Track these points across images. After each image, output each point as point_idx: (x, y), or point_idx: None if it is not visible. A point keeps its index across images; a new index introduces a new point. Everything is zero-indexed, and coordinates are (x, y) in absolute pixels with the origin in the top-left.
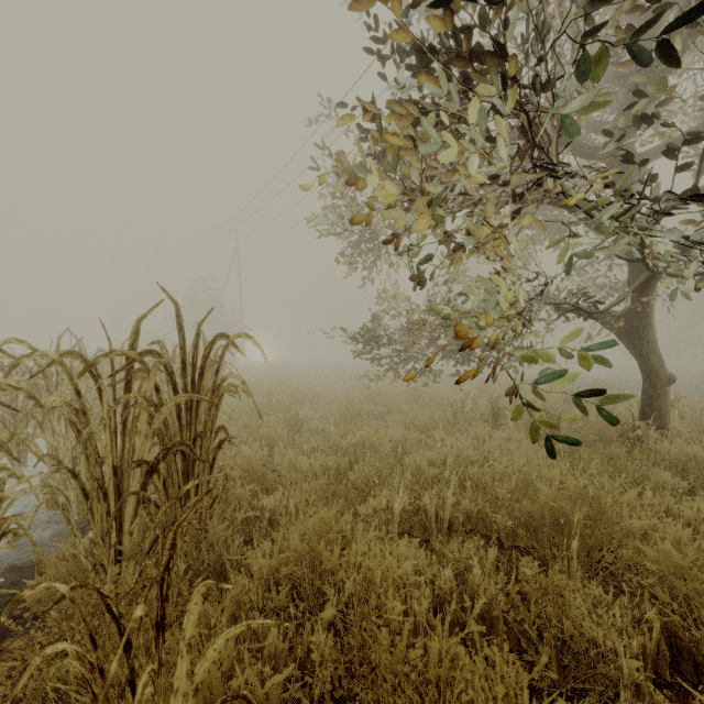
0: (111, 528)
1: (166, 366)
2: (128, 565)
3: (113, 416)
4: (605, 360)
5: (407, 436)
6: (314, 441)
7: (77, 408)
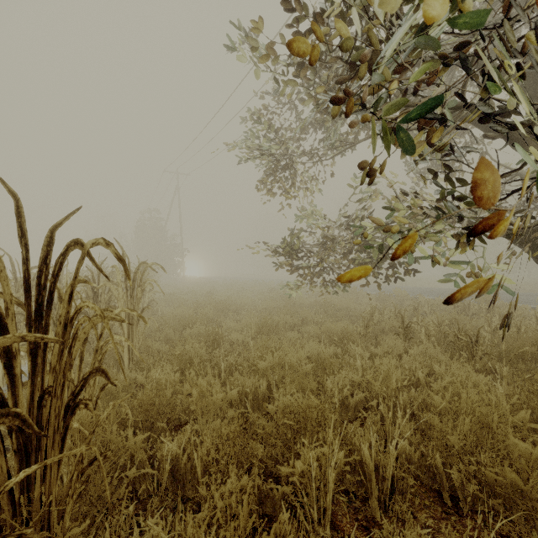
0: None
1: None
2: None
3: None
4: None
5: (327, 355)
6: (232, 357)
7: None
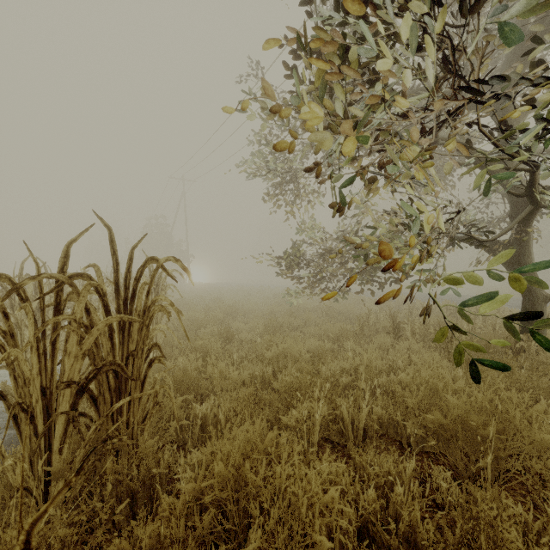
0: (39, 449)
1: (97, 289)
2: (57, 484)
3: (42, 338)
4: (543, 283)
5: (323, 347)
6: (243, 351)
7: (5, 330)
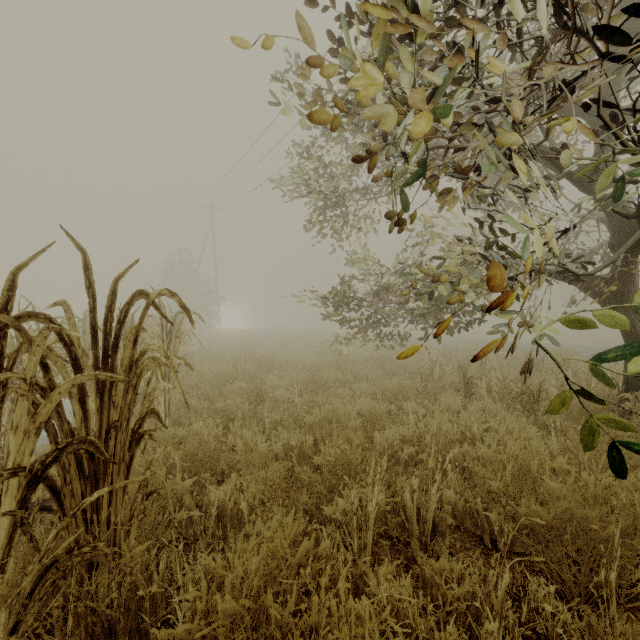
0: None
1: (61, 335)
2: None
3: None
4: None
5: (378, 409)
6: (277, 414)
7: None
